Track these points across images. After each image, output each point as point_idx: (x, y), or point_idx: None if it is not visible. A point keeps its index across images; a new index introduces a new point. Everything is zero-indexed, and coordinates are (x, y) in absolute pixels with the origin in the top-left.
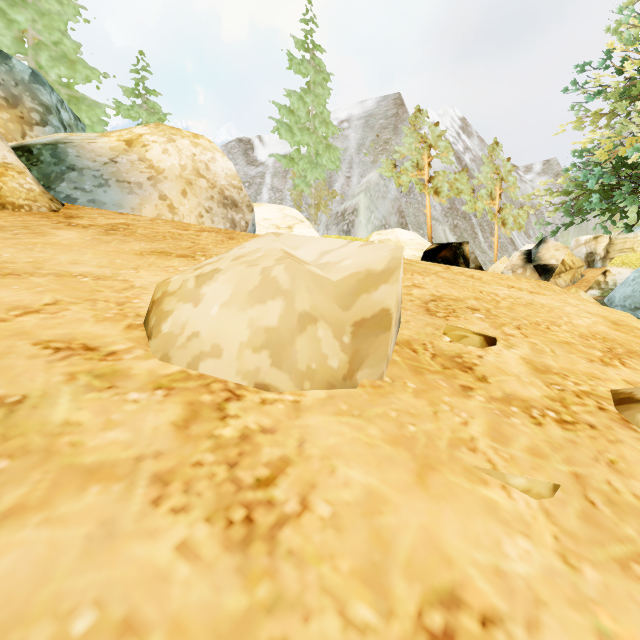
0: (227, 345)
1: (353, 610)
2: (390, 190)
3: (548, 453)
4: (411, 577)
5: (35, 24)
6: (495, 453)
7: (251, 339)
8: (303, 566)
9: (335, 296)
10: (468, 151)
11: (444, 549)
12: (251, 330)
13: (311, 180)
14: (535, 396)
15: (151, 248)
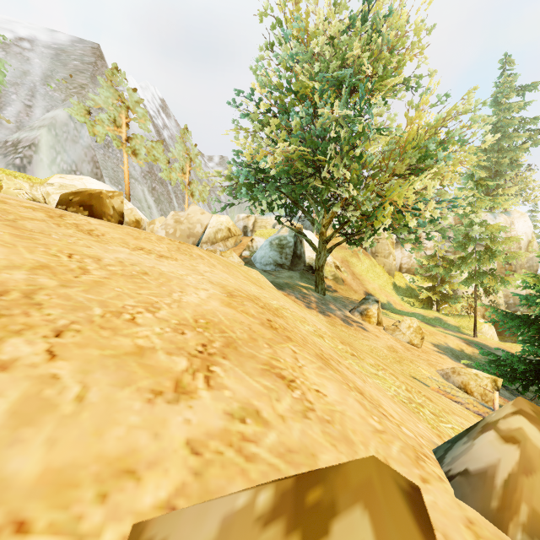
0: None
1: None
2: (83, 136)
3: None
4: None
5: None
6: None
7: None
8: None
9: None
10: (167, 129)
11: None
12: None
13: None
14: None
15: None
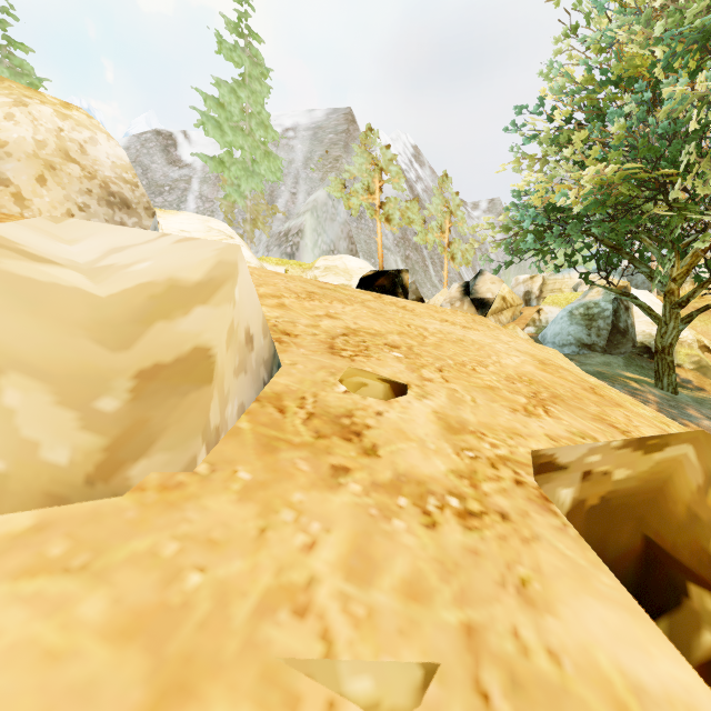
0: None
1: None
2: (339, 212)
3: (434, 587)
4: None
5: None
6: (342, 610)
7: None
8: None
9: (89, 323)
10: (420, 181)
11: None
12: None
13: (246, 190)
14: (438, 472)
15: None
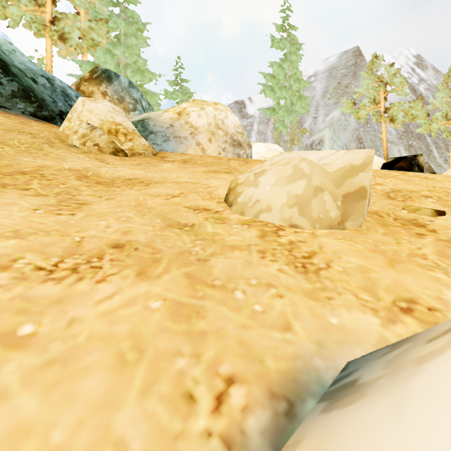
0: (274, 205)
1: (360, 296)
2: (350, 123)
3: None
4: (388, 292)
5: (125, 54)
6: (440, 261)
7: (287, 201)
8: (333, 282)
9: (331, 180)
10: (423, 82)
11: (406, 287)
12: (288, 197)
13: (287, 123)
14: None
15: (208, 169)
